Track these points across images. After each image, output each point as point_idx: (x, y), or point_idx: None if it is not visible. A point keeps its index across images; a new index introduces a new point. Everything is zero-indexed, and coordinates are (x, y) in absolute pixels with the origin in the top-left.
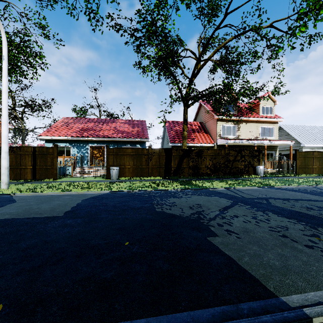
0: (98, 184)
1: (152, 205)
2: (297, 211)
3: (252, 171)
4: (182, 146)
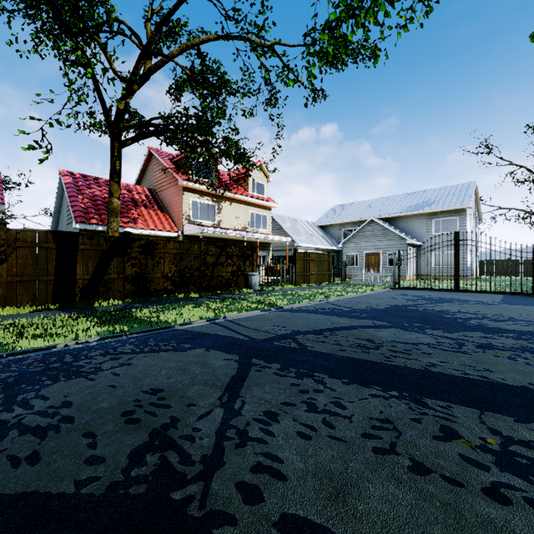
0: None
1: None
2: (355, 358)
3: (243, 282)
4: (107, 230)
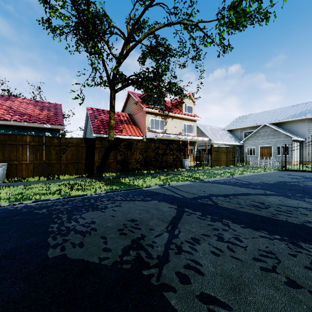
0: None
1: (45, 237)
2: (250, 213)
3: (179, 164)
4: (108, 136)
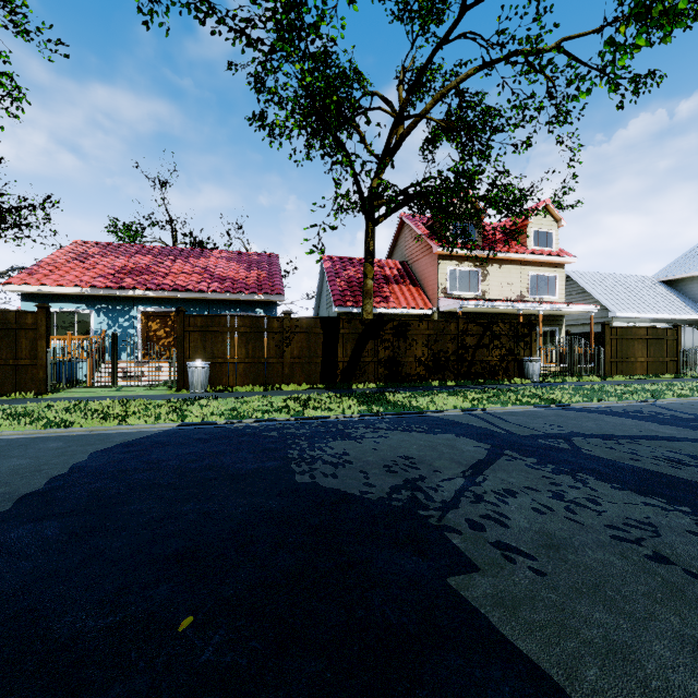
0: (153, 406)
1: (287, 463)
2: (650, 470)
3: (516, 369)
4: (362, 312)
